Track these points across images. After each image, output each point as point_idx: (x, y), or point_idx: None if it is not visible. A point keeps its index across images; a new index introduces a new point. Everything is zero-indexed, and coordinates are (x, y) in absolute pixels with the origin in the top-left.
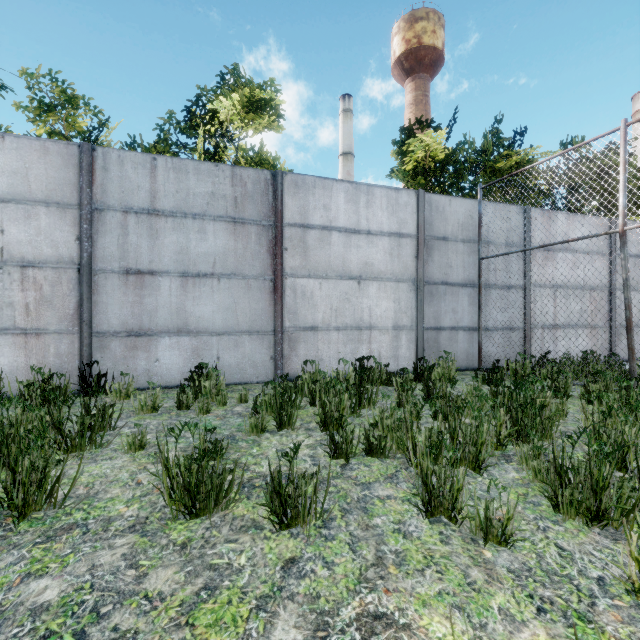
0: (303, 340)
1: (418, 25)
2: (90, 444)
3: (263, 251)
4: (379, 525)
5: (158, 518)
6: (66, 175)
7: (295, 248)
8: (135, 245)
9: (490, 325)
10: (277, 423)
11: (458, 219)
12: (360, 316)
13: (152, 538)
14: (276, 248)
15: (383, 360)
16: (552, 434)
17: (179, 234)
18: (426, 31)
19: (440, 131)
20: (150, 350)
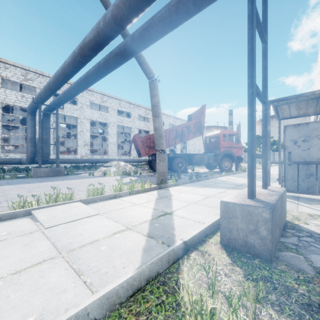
0: None
1: None
2: None
3: None
4: None
5: None
6: None
7: None
8: None
9: None
10: None
11: None
12: None
13: None
14: None
15: None
16: None
17: None
18: None
19: None
20: None
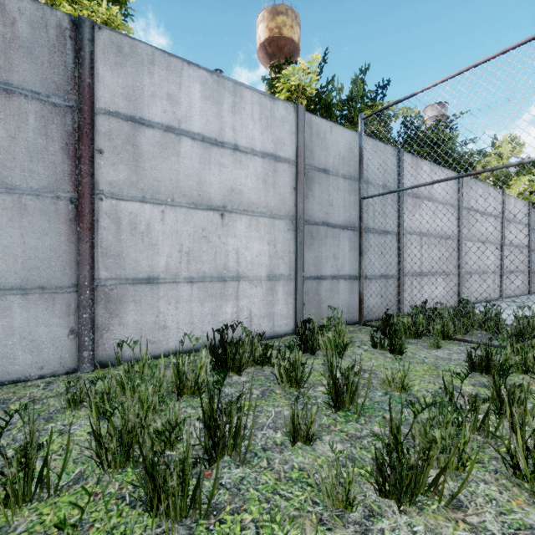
0: (133, 299)
1: (279, 18)
2: None
3: (54, 148)
4: None
5: None
6: None
7: (118, 152)
8: None
9: (369, 273)
10: None
11: (339, 150)
12: (224, 262)
13: None
14: (80, 146)
15: (255, 321)
16: None
17: None
18: (286, 24)
19: (317, 54)
20: None
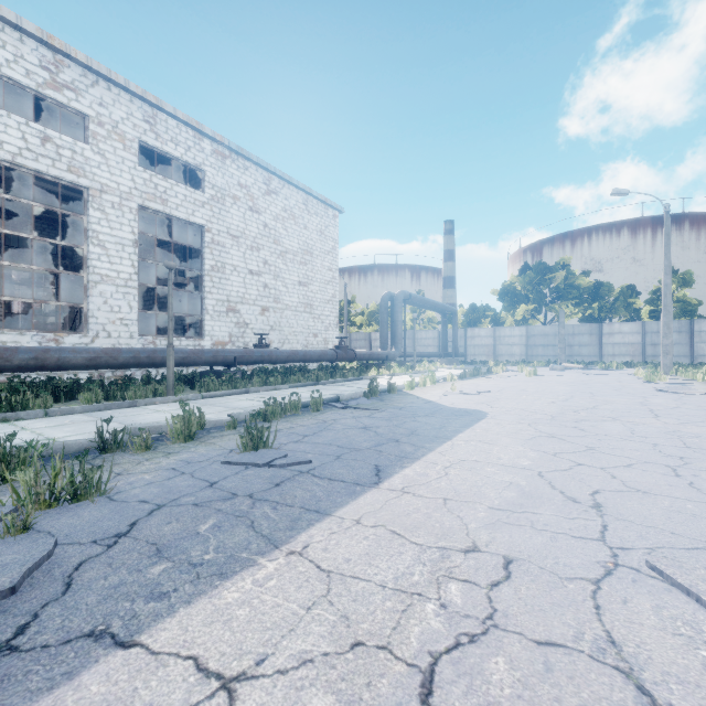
0: (699, 358)
1: None
2: None
3: (687, 338)
4: None
5: None
6: (639, 328)
7: (697, 337)
8: (653, 339)
9: None
10: None
11: None
12: None
13: None
14: (691, 337)
15: None
16: None
17: None
18: None
19: None
20: (657, 359)
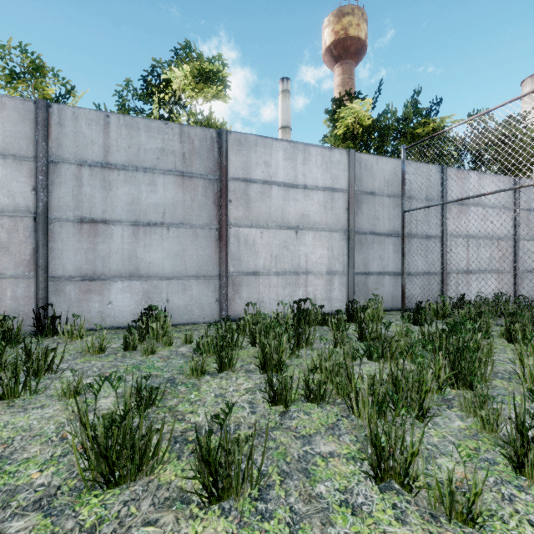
0: (246, 284)
1: (345, 19)
2: (24, 390)
3: (209, 203)
4: (323, 495)
5: (71, 487)
6: (22, 129)
7: (238, 200)
8: (89, 196)
9: (412, 270)
10: (217, 365)
11: (384, 176)
12: (297, 262)
13: (56, 519)
14: (221, 200)
15: (318, 302)
16: (488, 377)
17: (131, 186)
18: (352, 24)
19: (368, 99)
20: (103, 293)
